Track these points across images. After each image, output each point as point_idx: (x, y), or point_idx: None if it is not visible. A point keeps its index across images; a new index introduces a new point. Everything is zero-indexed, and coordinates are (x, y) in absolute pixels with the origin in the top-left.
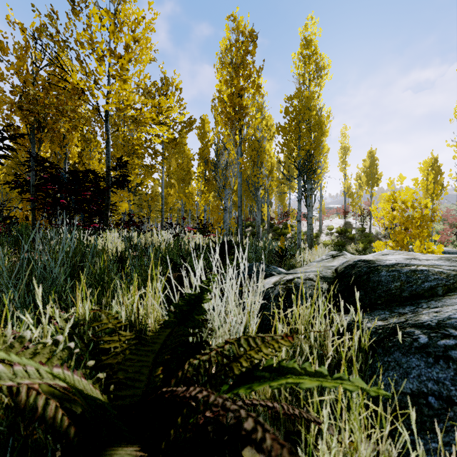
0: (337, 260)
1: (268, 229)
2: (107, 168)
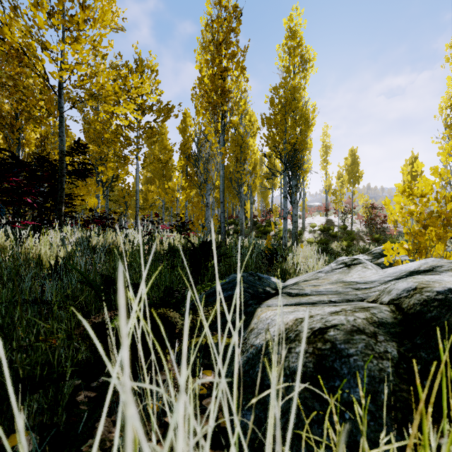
0: (355, 270)
1: (251, 227)
2: (60, 152)
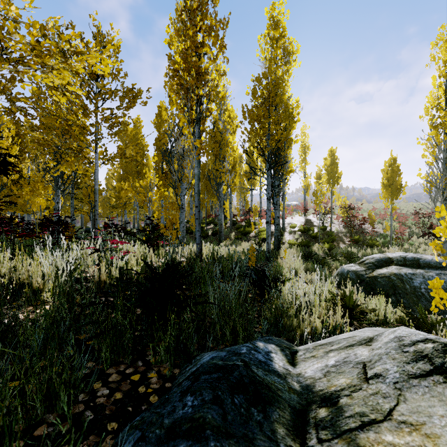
0: None
1: (230, 227)
2: None
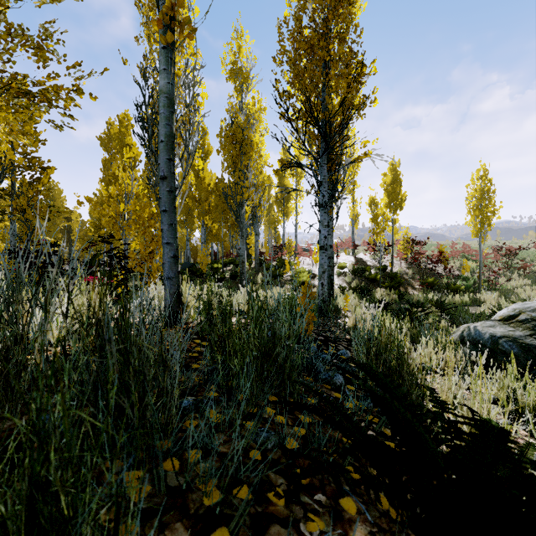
0: None
1: (256, 268)
2: None
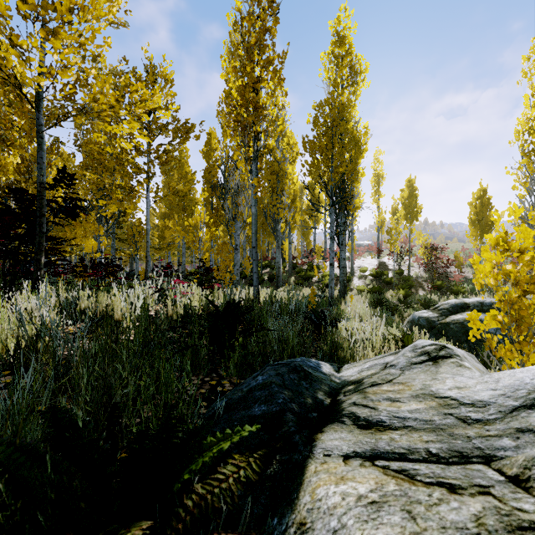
0: (446, 370)
1: (289, 271)
2: (39, 185)
